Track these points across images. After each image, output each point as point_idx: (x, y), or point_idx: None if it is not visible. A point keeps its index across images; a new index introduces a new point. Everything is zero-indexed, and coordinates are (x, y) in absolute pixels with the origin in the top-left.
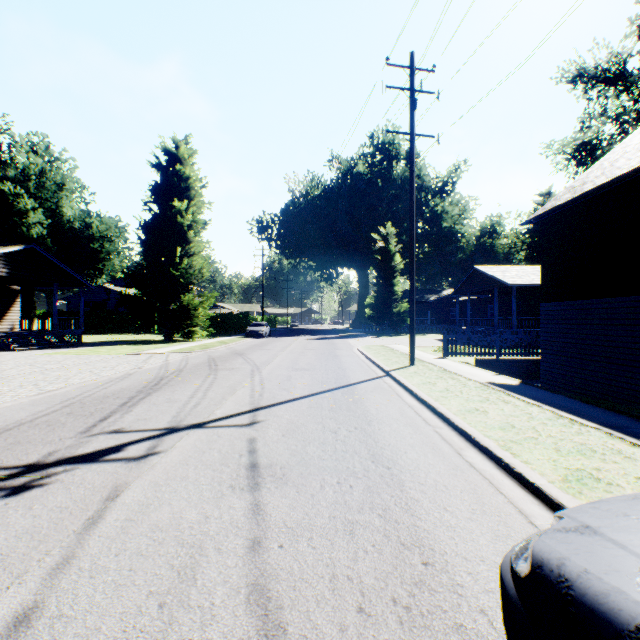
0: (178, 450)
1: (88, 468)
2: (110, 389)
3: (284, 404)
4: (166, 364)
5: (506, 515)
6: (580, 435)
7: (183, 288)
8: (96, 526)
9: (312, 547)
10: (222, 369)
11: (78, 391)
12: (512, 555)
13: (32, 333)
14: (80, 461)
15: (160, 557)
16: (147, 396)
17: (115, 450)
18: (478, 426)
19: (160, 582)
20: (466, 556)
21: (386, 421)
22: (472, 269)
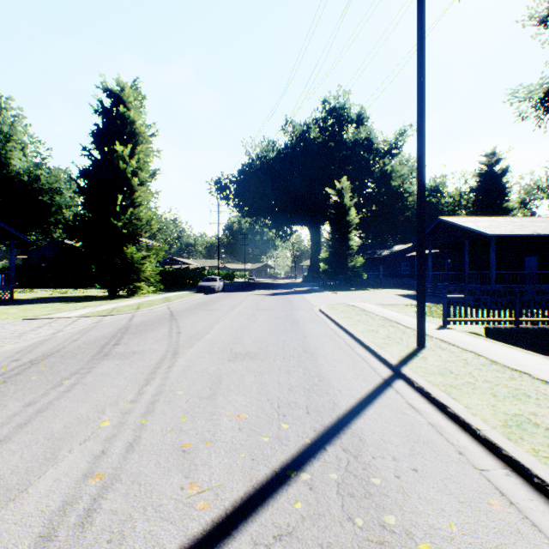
0: None
1: None
2: None
3: None
4: (42, 341)
5: None
6: None
7: (128, 240)
8: None
9: None
10: (114, 355)
11: None
12: None
13: None
14: None
15: None
16: None
17: None
18: None
19: None
20: None
21: None
22: (436, 220)
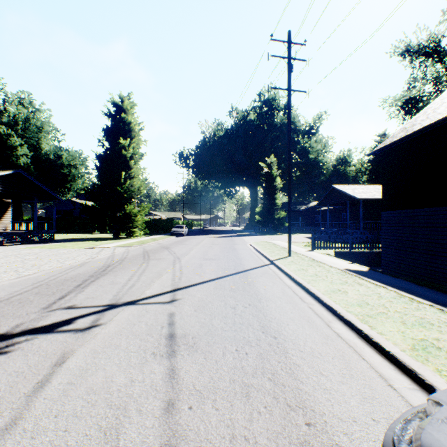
0: (115, 323)
1: (44, 338)
2: (70, 274)
3: (196, 286)
4: (113, 255)
5: (370, 379)
6: (419, 311)
7: (126, 201)
8: (43, 389)
9: (215, 409)
10: (153, 259)
11: (46, 276)
12: (394, 437)
13: (19, 233)
14: (39, 332)
15: (91, 418)
16: (96, 279)
17: (67, 323)
18: (341, 303)
19: (88, 443)
20: (341, 417)
21: (272, 299)
22: (331, 187)
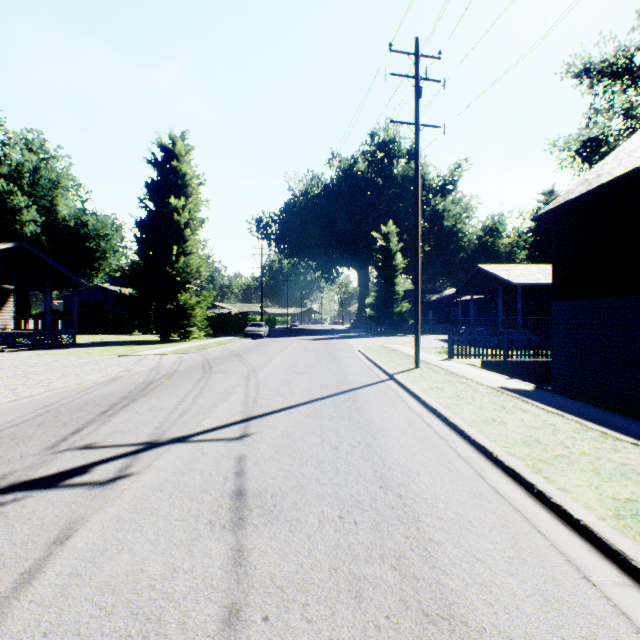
0: (154, 471)
1: (43, 496)
2: (92, 395)
3: (280, 412)
4: (158, 366)
5: (552, 566)
6: (618, 453)
7: (180, 287)
8: (30, 585)
9: (307, 620)
10: (216, 372)
11: (57, 397)
12: None
13: (23, 333)
14: (36, 486)
15: (102, 638)
16: (131, 403)
17: (80, 471)
18: (499, 441)
19: None
20: (512, 636)
21: (393, 433)
22: (475, 268)
